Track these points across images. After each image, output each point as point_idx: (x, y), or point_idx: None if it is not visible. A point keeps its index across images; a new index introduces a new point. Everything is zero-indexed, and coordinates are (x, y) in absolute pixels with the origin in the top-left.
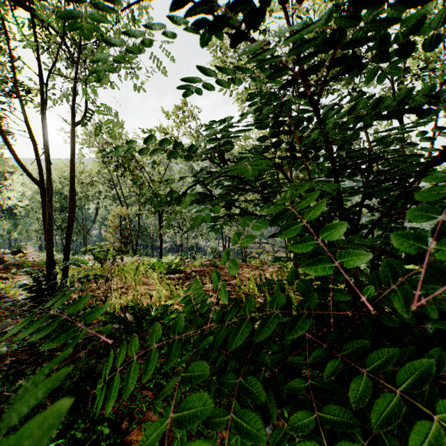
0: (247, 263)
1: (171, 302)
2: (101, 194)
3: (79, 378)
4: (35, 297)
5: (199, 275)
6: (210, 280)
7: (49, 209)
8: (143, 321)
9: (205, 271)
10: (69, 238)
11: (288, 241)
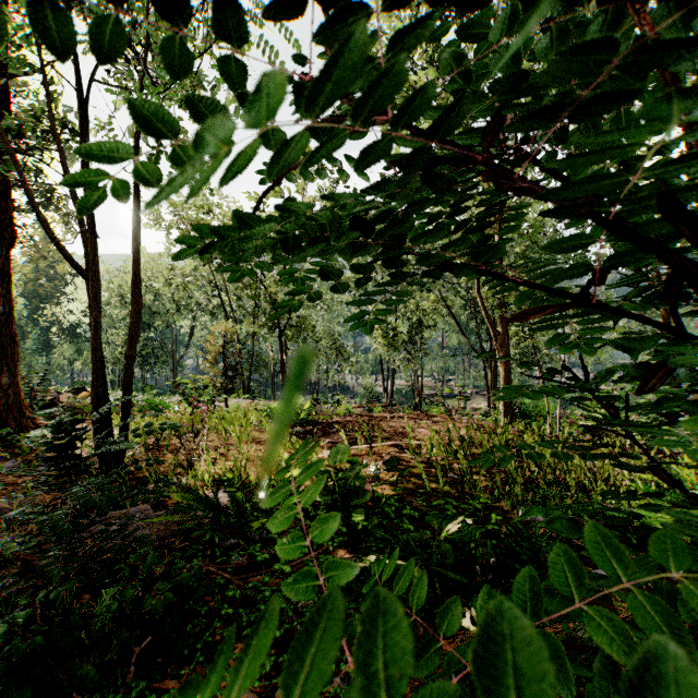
0: (422, 411)
1: (296, 474)
2: (197, 303)
3: (113, 618)
4: (51, 460)
5: (345, 429)
6: (362, 438)
7: (95, 312)
8: (247, 506)
9: (354, 423)
10: (131, 363)
11: (491, 377)
